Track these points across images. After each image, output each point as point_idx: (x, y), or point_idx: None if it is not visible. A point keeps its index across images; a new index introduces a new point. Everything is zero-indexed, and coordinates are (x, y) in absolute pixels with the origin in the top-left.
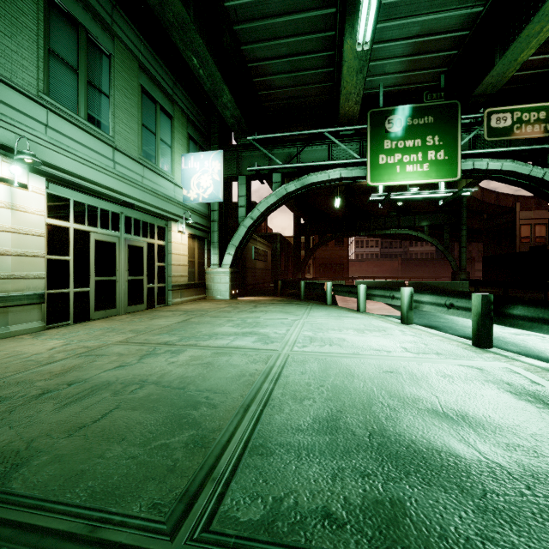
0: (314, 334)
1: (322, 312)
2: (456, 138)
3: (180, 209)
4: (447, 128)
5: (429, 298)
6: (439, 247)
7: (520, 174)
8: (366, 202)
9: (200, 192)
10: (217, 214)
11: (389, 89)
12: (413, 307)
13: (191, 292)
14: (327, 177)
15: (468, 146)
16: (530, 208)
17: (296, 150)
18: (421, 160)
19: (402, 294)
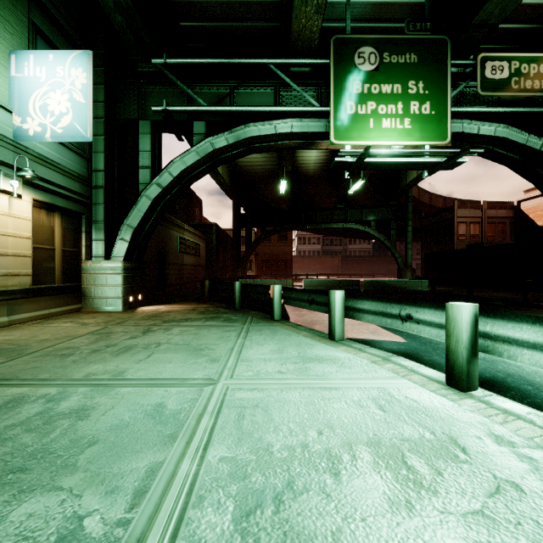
0: (240, 525)
1: (268, 344)
2: (445, 87)
3: (4, 150)
4: (434, 72)
5: (540, 333)
6: (386, 243)
7: (514, 144)
8: (312, 193)
9: (47, 122)
10: (103, 176)
11: (354, 26)
12: (478, 349)
13: (43, 303)
14: (273, 131)
15: (452, 106)
16: (466, 206)
17: (228, 91)
18: (402, 114)
19: (454, 319)
